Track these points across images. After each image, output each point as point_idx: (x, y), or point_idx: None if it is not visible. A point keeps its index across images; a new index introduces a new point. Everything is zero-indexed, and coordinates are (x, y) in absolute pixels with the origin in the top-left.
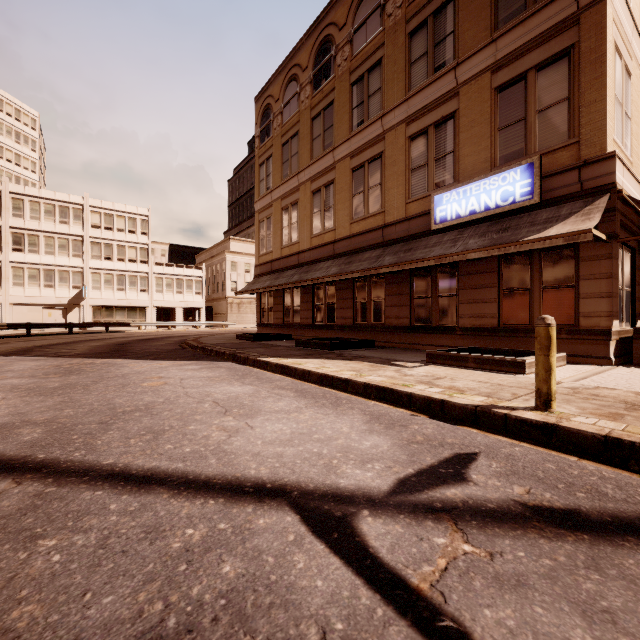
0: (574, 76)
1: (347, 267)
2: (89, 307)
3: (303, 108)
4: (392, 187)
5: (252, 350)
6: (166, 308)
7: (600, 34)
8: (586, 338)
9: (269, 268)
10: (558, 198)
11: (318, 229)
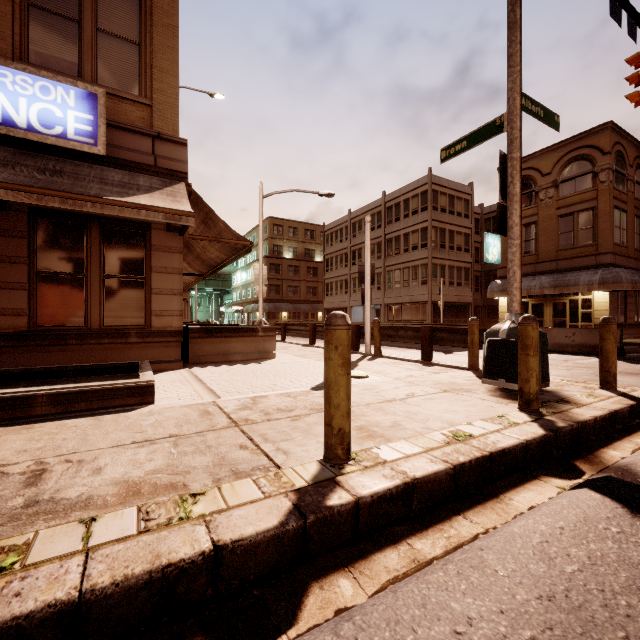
0: (146, 23)
1: None
2: None
3: None
4: None
5: None
6: None
7: (173, 2)
8: (159, 341)
9: None
10: (129, 162)
11: None
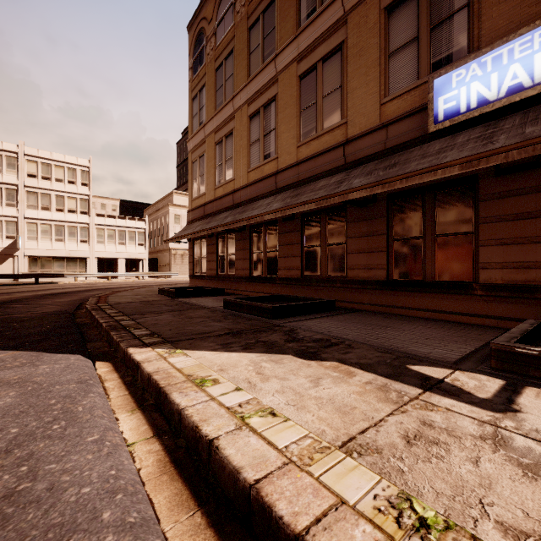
0: None
1: (295, 199)
2: (24, 257)
3: (239, 19)
4: (358, 86)
5: (150, 319)
6: (109, 259)
7: None
8: None
9: (202, 212)
10: None
11: (256, 160)
